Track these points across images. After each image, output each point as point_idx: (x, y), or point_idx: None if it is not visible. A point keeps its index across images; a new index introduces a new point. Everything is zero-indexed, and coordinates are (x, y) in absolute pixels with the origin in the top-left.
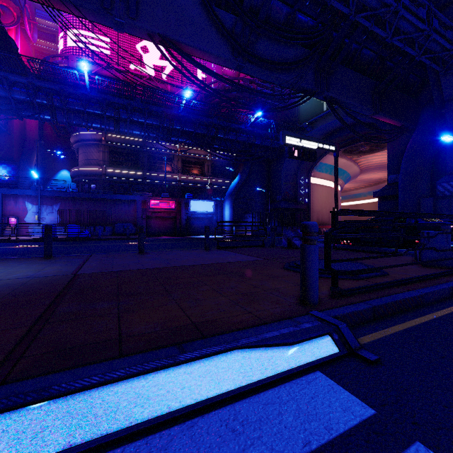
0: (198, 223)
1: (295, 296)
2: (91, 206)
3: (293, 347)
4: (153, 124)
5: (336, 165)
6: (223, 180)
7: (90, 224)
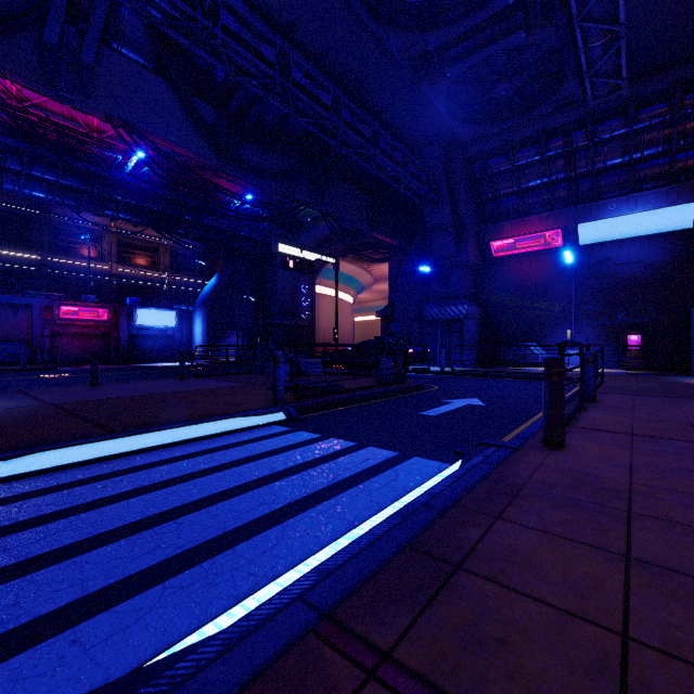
0: (150, 343)
1: (271, 401)
2: None
3: (263, 416)
4: (73, 186)
5: (337, 280)
6: (191, 279)
7: None
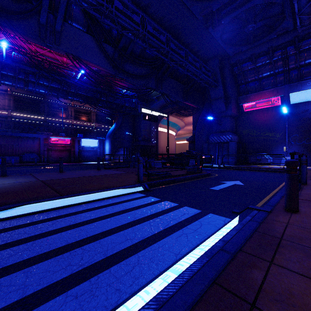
0: (87, 154)
1: (136, 181)
2: (0, 141)
3: (132, 188)
4: (55, 87)
5: (168, 124)
6: (104, 126)
7: None
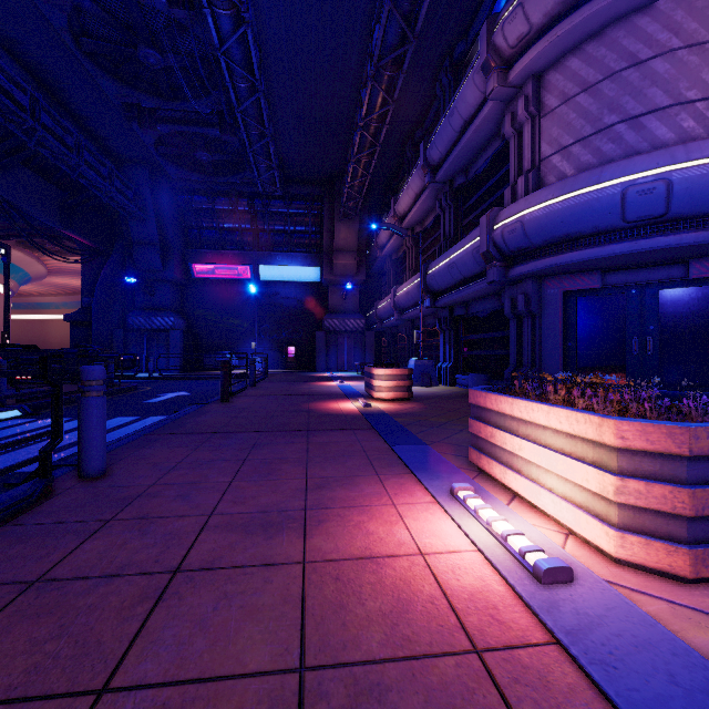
0: None
1: None
2: None
3: (0, 414)
4: None
5: (8, 274)
6: None
7: None
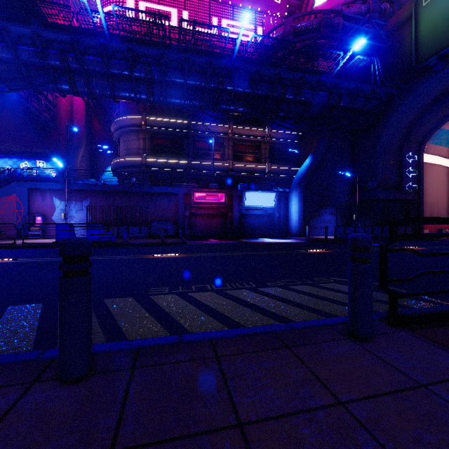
0: (254, 221)
1: None
2: (125, 201)
3: None
4: (196, 84)
5: None
6: (284, 167)
7: (123, 223)
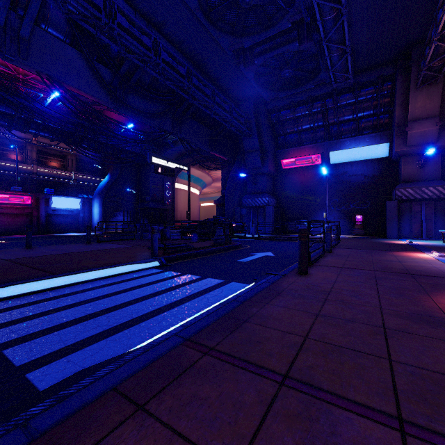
0: (61, 220)
1: (150, 255)
2: None
3: (146, 264)
4: (6, 112)
5: (189, 180)
6: (90, 177)
7: None
